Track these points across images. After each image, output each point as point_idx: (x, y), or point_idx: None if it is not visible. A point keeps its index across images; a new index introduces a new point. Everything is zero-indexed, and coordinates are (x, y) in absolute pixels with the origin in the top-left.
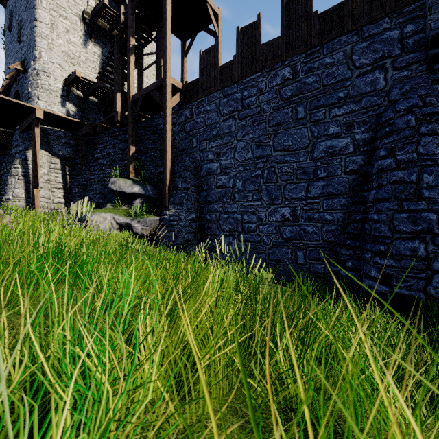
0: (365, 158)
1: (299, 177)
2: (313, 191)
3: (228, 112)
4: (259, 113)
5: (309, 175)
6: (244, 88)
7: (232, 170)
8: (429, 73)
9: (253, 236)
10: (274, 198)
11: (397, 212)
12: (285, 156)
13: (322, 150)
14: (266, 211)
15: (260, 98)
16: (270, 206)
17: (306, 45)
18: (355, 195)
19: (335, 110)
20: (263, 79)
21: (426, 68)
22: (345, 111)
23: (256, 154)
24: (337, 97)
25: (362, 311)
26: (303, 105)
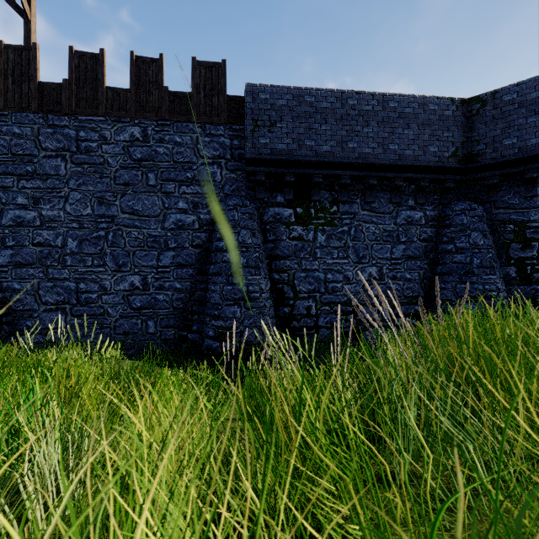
0: (208, 235)
1: (150, 245)
2: (164, 260)
3: (54, 147)
4: (102, 164)
5: (160, 244)
6: (81, 127)
7: (62, 225)
8: (247, 181)
9: (94, 309)
10: (121, 265)
11: (226, 285)
12: (134, 220)
13: (173, 222)
14: (112, 279)
15: (104, 148)
16: (117, 273)
17: (158, 115)
18: (200, 267)
19: (184, 187)
20: (107, 126)
21: (246, 177)
22: (192, 191)
23: (98, 211)
24: (186, 176)
25: (197, 366)
26: (154, 173)
